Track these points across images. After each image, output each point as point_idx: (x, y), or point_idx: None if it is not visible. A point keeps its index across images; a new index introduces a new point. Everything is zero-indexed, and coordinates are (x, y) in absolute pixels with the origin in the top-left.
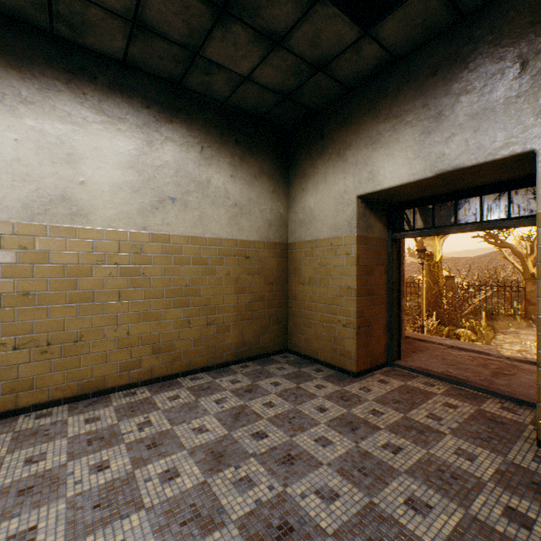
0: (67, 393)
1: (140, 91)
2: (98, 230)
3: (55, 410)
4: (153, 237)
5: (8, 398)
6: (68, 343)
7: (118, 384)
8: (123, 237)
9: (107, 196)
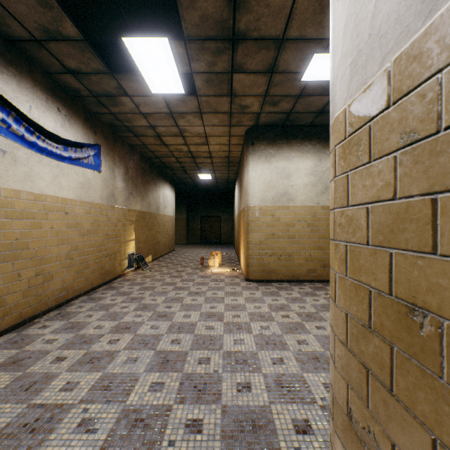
0: (286, 278)
1: (315, 135)
2: (297, 206)
3: (283, 283)
4: (321, 208)
5: (268, 275)
6: (286, 256)
7: (306, 278)
8: (308, 209)
9: (301, 190)
